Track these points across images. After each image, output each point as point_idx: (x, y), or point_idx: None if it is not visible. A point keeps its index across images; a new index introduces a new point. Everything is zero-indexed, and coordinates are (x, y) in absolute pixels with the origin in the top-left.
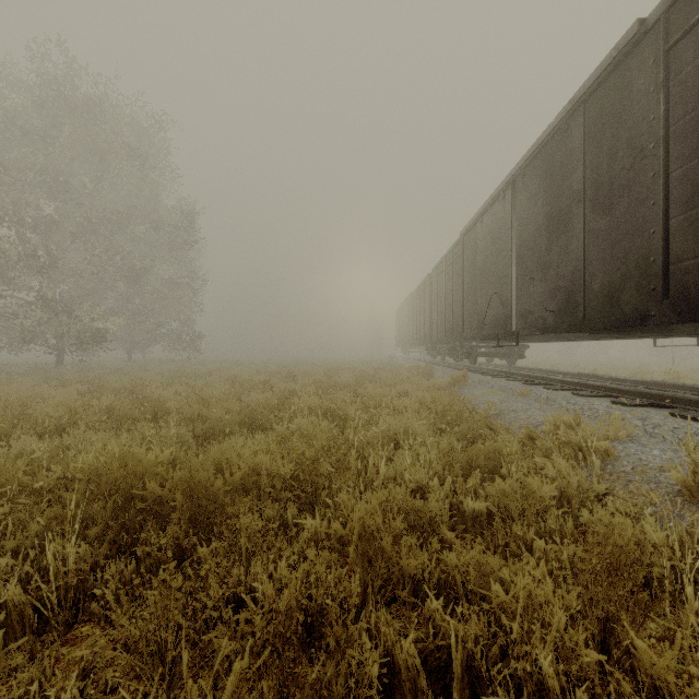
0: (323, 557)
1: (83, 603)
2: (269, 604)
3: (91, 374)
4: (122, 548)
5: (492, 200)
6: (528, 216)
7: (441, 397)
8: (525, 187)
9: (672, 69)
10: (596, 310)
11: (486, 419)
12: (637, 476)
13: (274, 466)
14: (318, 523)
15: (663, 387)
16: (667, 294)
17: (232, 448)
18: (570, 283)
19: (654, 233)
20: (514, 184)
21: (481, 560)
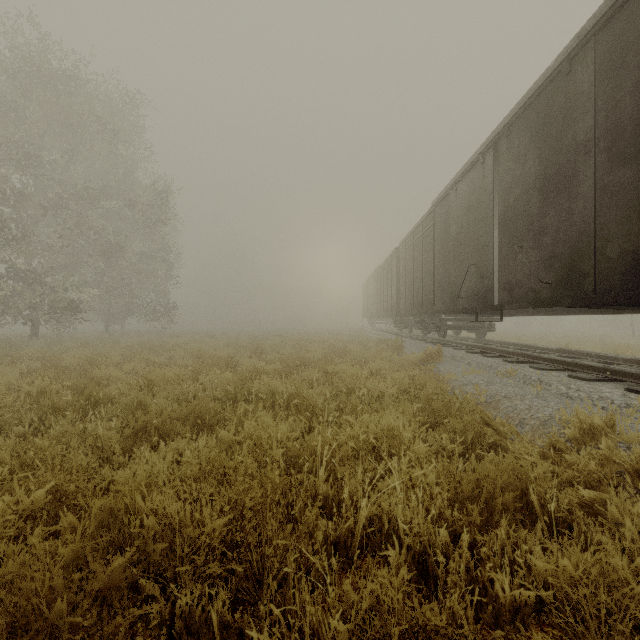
0: None
1: None
2: None
3: (58, 347)
4: None
5: (469, 166)
6: (514, 179)
7: (421, 379)
8: (511, 147)
9: None
10: (614, 281)
11: (483, 414)
12: None
13: (191, 532)
14: None
15: None
16: None
17: (142, 481)
18: (574, 250)
19: None
20: (496, 146)
21: None
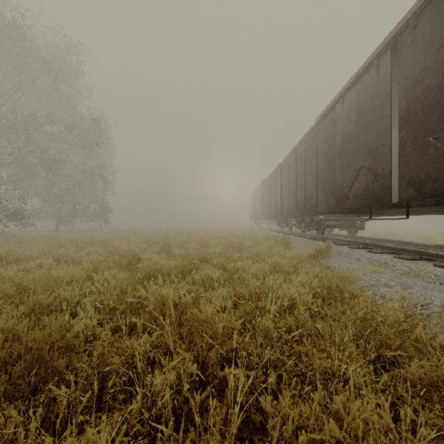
0: None
1: None
2: None
3: (2, 242)
4: None
5: (360, 73)
6: (423, 69)
7: (333, 282)
8: (419, 37)
9: None
10: None
11: None
12: None
13: None
14: None
15: None
16: None
17: None
18: None
19: None
20: (393, 46)
21: None
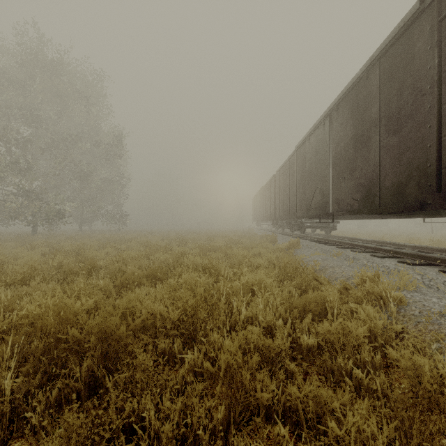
0: (197, 389)
1: (17, 423)
2: (154, 430)
3: (53, 240)
4: (52, 377)
5: (315, 126)
6: (340, 136)
7: (283, 257)
8: (339, 117)
9: (443, 33)
10: (388, 199)
11: (314, 274)
12: (423, 319)
13: (165, 313)
14: (196, 356)
15: (431, 250)
16: (440, 189)
17: (137, 297)
18: (370, 181)
19: (430, 147)
20: (331, 115)
21: (317, 394)
